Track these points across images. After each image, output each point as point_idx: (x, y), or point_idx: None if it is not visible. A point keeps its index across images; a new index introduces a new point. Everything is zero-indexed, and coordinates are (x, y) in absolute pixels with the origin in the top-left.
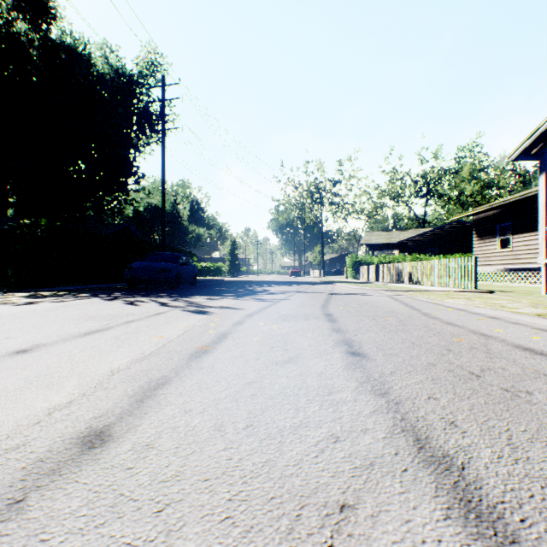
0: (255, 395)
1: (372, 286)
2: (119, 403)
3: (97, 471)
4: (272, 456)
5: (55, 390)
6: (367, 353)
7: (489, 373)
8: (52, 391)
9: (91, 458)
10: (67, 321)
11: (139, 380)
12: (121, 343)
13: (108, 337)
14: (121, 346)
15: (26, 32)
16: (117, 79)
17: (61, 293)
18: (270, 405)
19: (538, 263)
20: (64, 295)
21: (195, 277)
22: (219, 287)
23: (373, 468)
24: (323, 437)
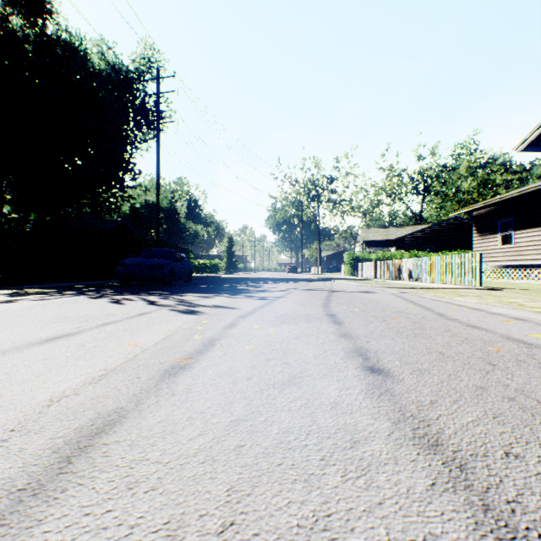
0: (243, 447)
1: (372, 283)
2: (30, 466)
3: None
4: None
5: None
6: (390, 369)
7: None
8: None
9: None
10: (35, 324)
11: (81, 417)
12: (84, 353)
13: (72, 344)
14: (81, 358)
15: (22, 27)
16: (113, 75)
17: (48, 290)
18: (264, 471)
19: None
20: (49, 292)
21: (190, 274)
22: (214, 284)
23: None
24: None
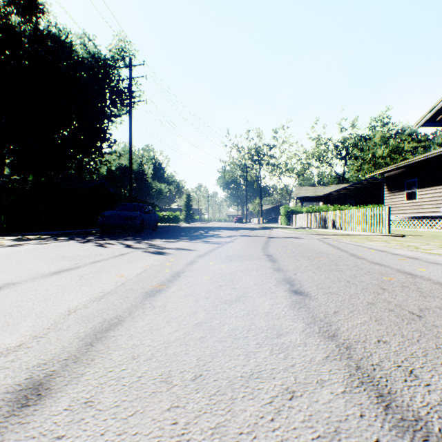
0: (205, 337)
1: (302, 231)
2: (67, 347)
3: (21, 441)
4: (222, 420)
5: (9, 331)
6: (309, 292)
7: (429, 313)
8: (5, 333)
9: (19, 422)
10: (42, 261)
11: (93, 321)
12: (84, 281)
13: (74, 276)
14: (84, 285)
15: (20, 24)
16: (94, 62)
17: (44, 237)
18: (220, 350)
19: (439, 212)
20: (46, 238)
21: (156, 223)
22: (176, 232)
23: (339, 438)
24: (277, 391)
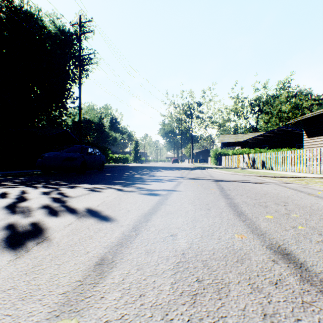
0: None
1: (242, 172)
2: None
3: None
4: None
5: None
6: None
7: None
8: None
9: None
10: None
11: None
12: None
13: None
14: None
15: None
16: (59, 34)
17: None
18: None
19: None
20: None
21: (102, 164)
22: (118, 172)
23: None
24: None
